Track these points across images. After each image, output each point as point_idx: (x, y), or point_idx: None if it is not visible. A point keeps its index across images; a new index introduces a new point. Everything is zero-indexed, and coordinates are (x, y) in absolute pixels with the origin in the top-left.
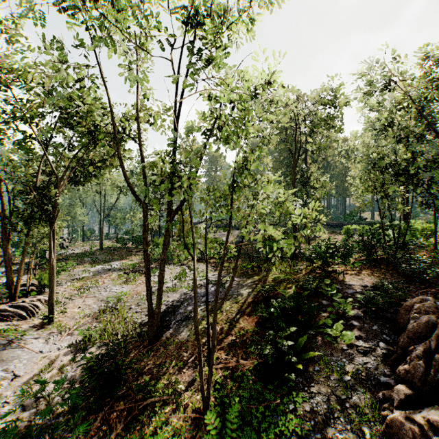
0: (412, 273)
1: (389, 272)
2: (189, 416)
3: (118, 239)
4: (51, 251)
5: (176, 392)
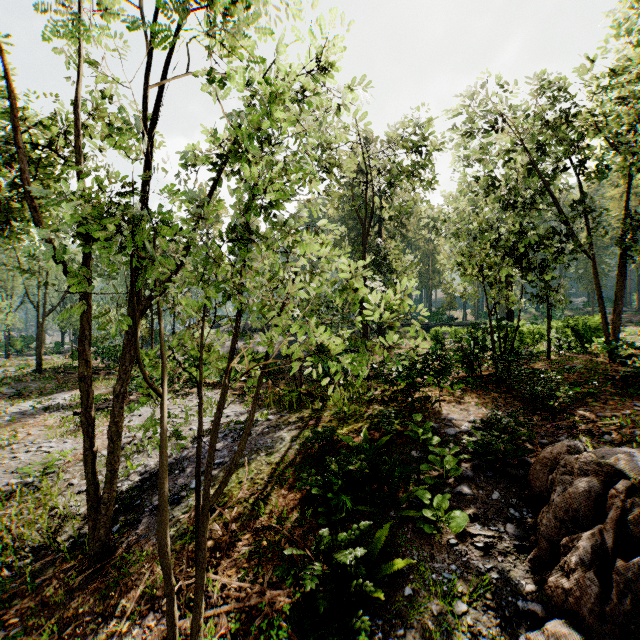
0: (534, 397)
1: (502, 396)
2: None
3: (74, 353)
4: None
5: None
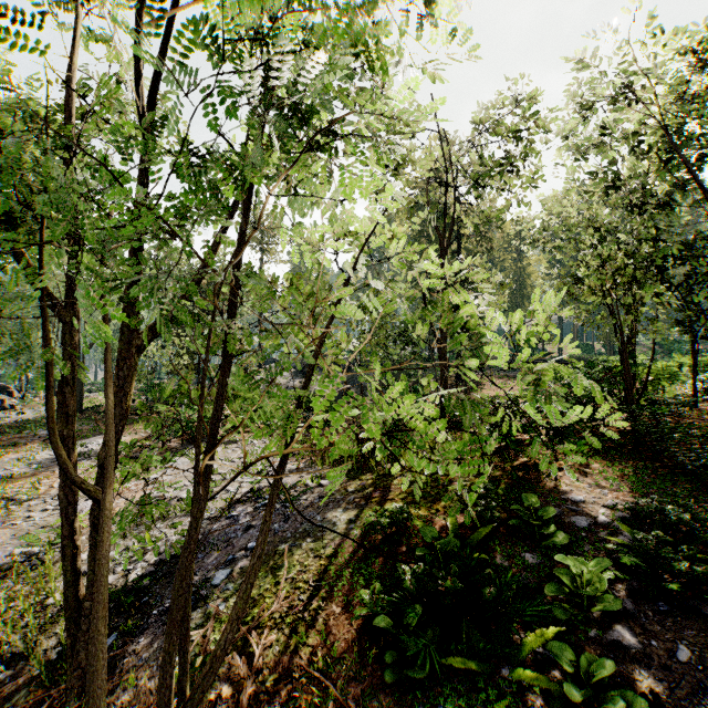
0: (703, 470)
1: (648, 467)
2: None
3: None
4: None
5: None
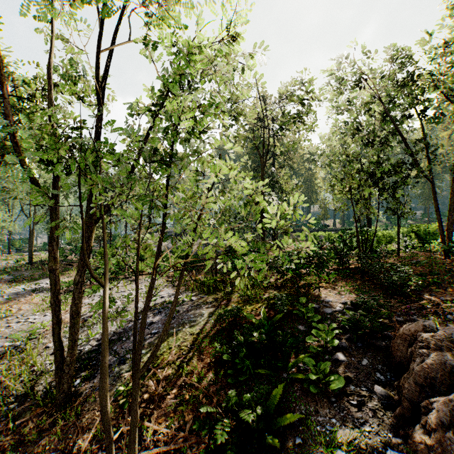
0: (391, 284)
1: (366, 284)
2: None
3: None
4: None
5: None
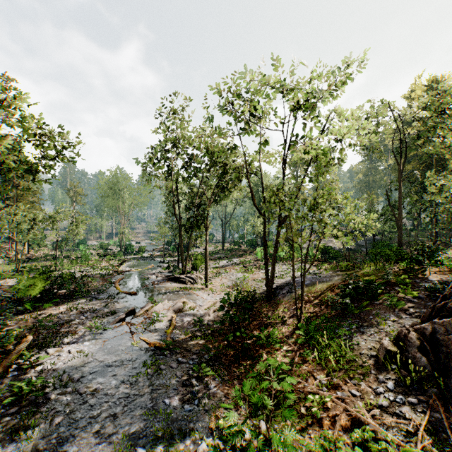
0: None
1: None
2: (290, 328)
3: (235, 242)
4: (207, 245)
5: (283, 320)
